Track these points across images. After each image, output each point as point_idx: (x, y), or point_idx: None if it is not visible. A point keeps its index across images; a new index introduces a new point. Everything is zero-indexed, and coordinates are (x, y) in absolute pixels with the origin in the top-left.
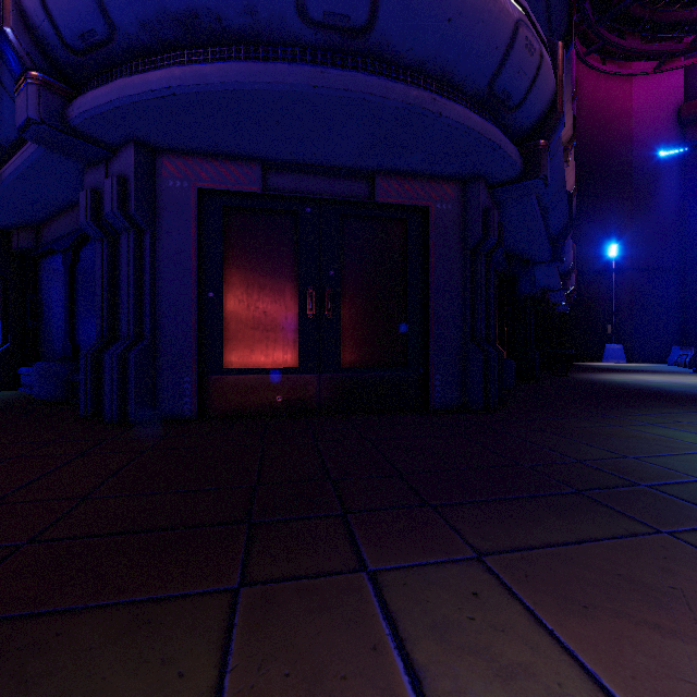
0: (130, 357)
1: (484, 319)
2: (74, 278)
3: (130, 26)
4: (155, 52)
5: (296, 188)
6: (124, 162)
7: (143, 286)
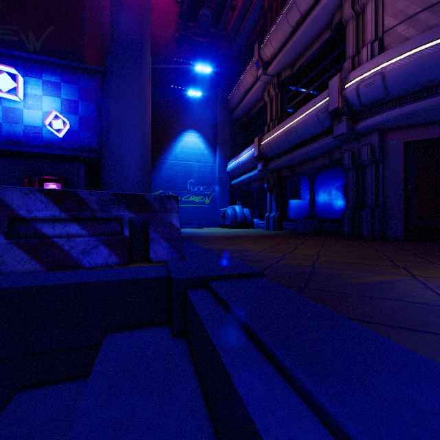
0: (375, 214)
1: None
2: (314, 185)
3: (396, 93)
4: (403, 97)
5: None
6: (371, 139)
7: (377, 186)
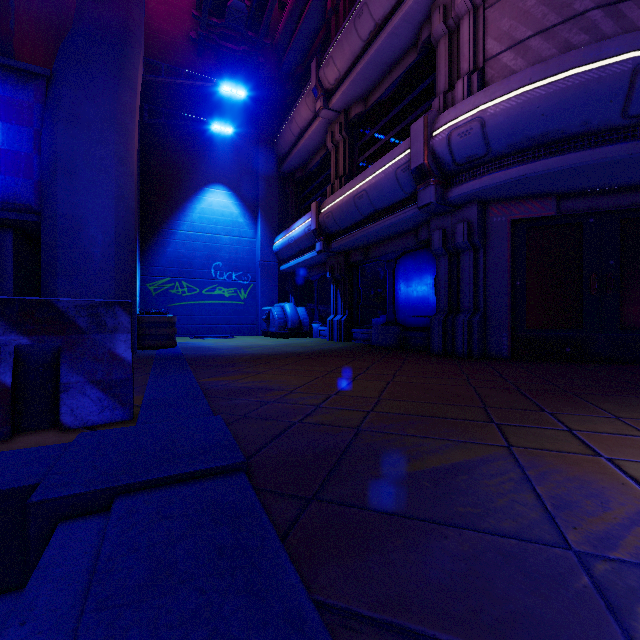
0: (474, 321)
1: None
2: (395, 276)
3: (500, 148)
4: (509, 156)
5: (581, 207)
6: (468, 213)
7: (477, 281)
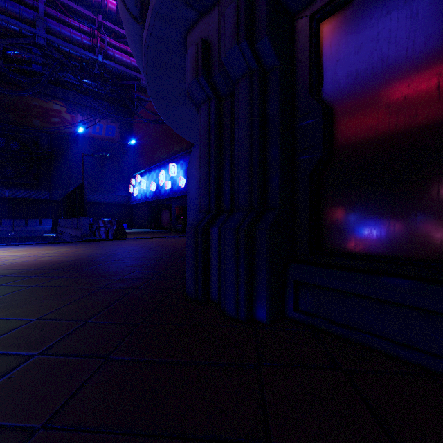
0: None
1: (206, 185)
2: None
3: None
4: None
5: None
6: None
7: None
